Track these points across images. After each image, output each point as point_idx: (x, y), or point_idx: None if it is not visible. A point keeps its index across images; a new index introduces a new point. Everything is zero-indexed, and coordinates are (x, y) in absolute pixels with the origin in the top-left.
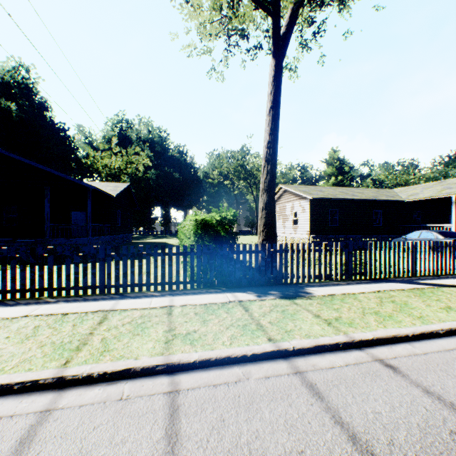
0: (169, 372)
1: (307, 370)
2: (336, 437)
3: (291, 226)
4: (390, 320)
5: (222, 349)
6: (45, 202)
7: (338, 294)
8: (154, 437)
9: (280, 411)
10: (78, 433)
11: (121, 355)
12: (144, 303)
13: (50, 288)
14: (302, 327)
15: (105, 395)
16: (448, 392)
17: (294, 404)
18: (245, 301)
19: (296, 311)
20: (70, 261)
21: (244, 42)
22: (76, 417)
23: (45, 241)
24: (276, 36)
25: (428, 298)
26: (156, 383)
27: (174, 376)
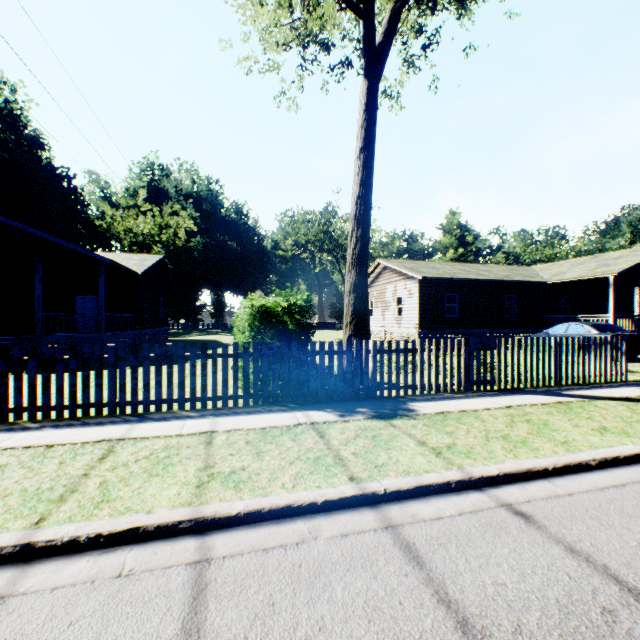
0: (198, 531)
1: (403, 522)
2: (439, 625)
3: (394, 318)
4: (523, 448)
5: (281, 494)
6: (36, 282)
7: (453, 411)
8: (163, 634)
9: (359, 586)
10: (42, 633)
11: (127, 508)
12: (173, 427)
13: (32, 408)
14: (400, 459)
15: (95, 570)
16: (600, 550)
17: (381, 575)
18: (321, 423)
19: (393, 437)
20: (62, 367)
21: (325, 55)
22: (44, 608)
23: (36, 339)
24: (368, 47)
25: (576, 416)
26: (177, 549)
27: (206, 537)
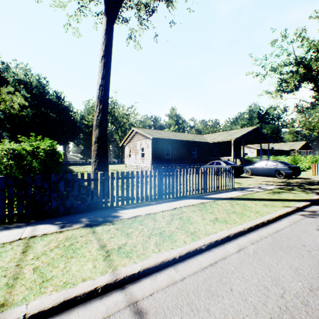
0: None
1: None
2: None
3: (140, 158)
4: (168, 241)
5: None
6: None
7: (142, 215)
8: None
9: None
10: None
11: None
12: None
13: None
14: (71, 268)
15: None
16: None
17: None
18: (38, 237)
19: (85, 243)
20: None
21: (89, 2)
22: None
23: None
24: None
25: (206, 212)
26: None
27: None
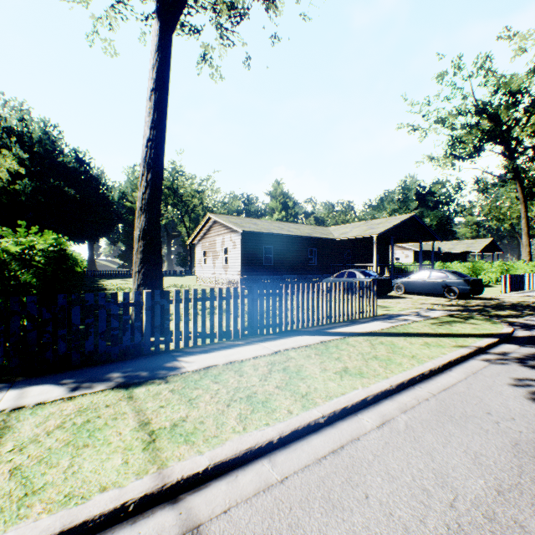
0: None
1: None
2: None
3: (222, 266)
4: (260, 412)
5: None
6: None
7: (219, 365)
8: None
9: None
10: None
11: None
12: None
13: None
14: (82, 468)
15: None
16: None
17: None
18: (27, 409)
19: (113, 419)
20: None
21: None
22: None
23: None
24: None
25: (329, 357)
26: None
27: None
